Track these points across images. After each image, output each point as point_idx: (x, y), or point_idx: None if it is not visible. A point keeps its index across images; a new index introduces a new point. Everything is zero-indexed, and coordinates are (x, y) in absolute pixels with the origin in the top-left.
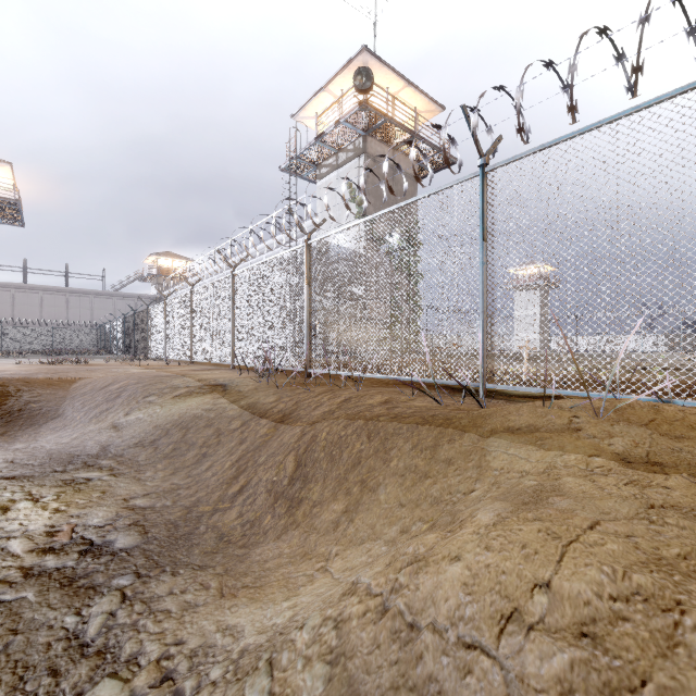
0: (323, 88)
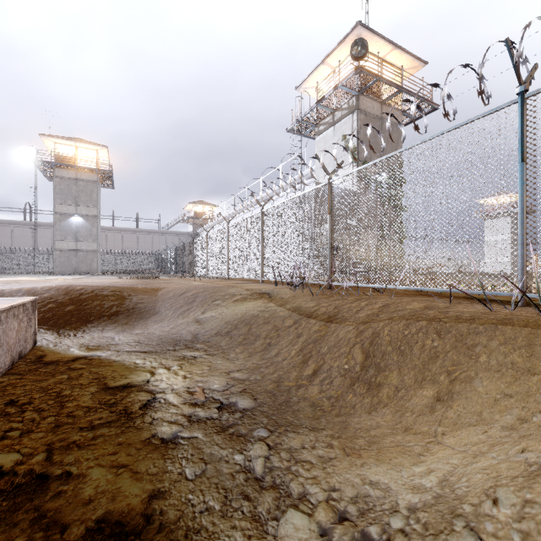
0: (322, 62)
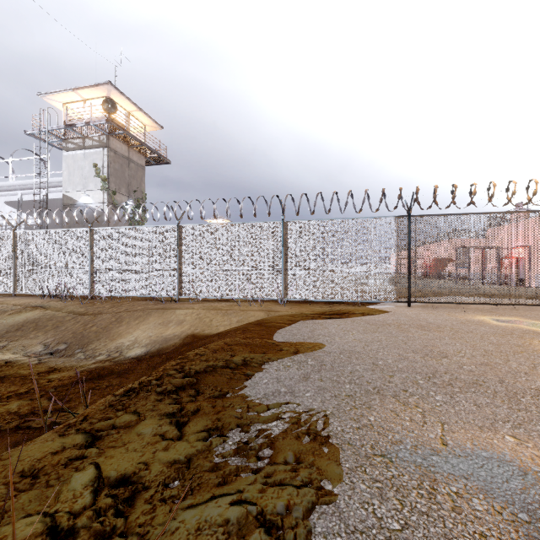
0: (72, 89)
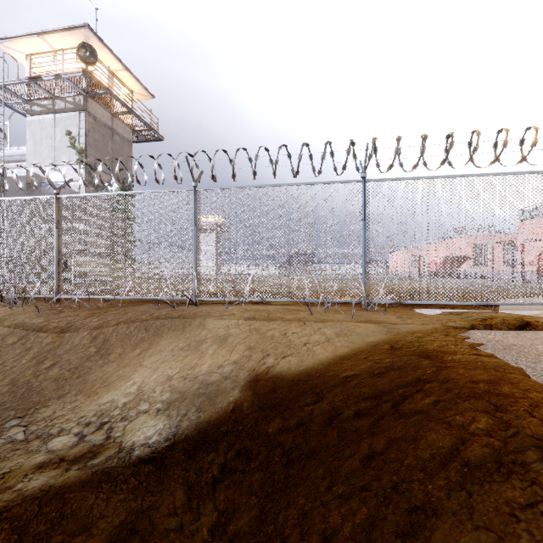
0: (38, 34)
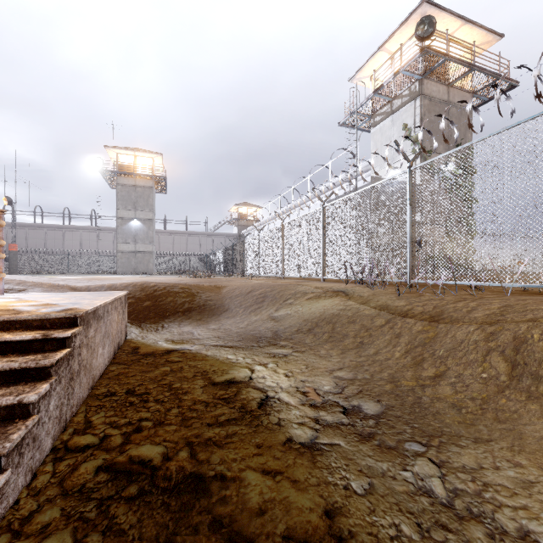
0: (380, 48)
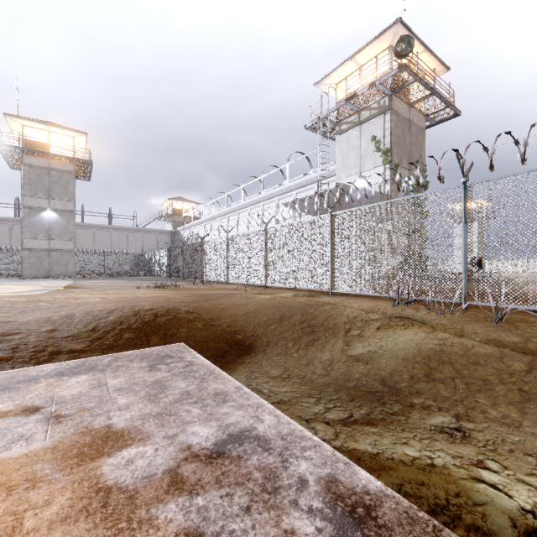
0: (350, 58)
